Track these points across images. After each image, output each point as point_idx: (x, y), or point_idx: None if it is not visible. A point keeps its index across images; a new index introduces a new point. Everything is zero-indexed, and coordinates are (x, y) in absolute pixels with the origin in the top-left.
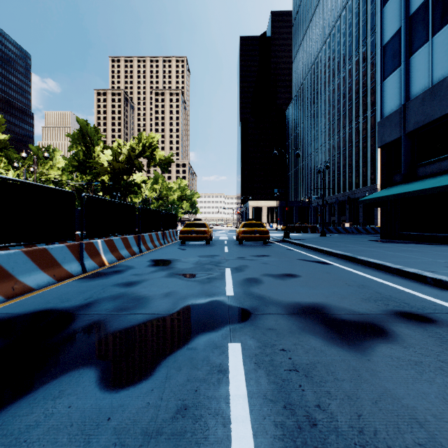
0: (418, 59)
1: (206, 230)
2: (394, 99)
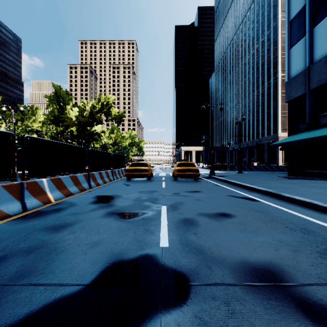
0: (321, 28)
1: (147, 169)
2: (299, 63)
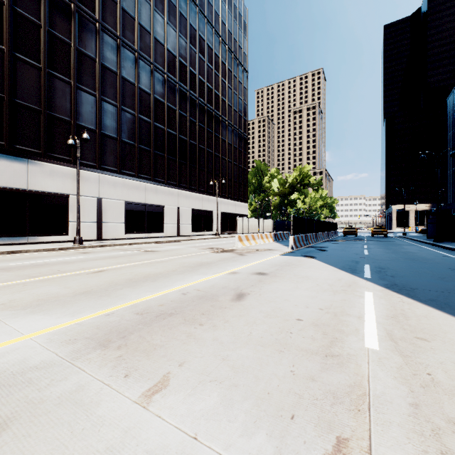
0: None
1: (355, 230)
2: None
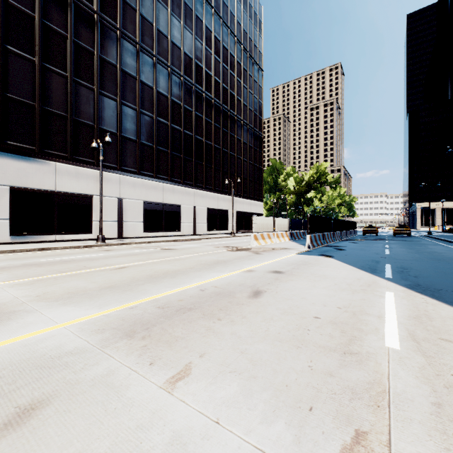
0: None
1: (375, 229)
2: None
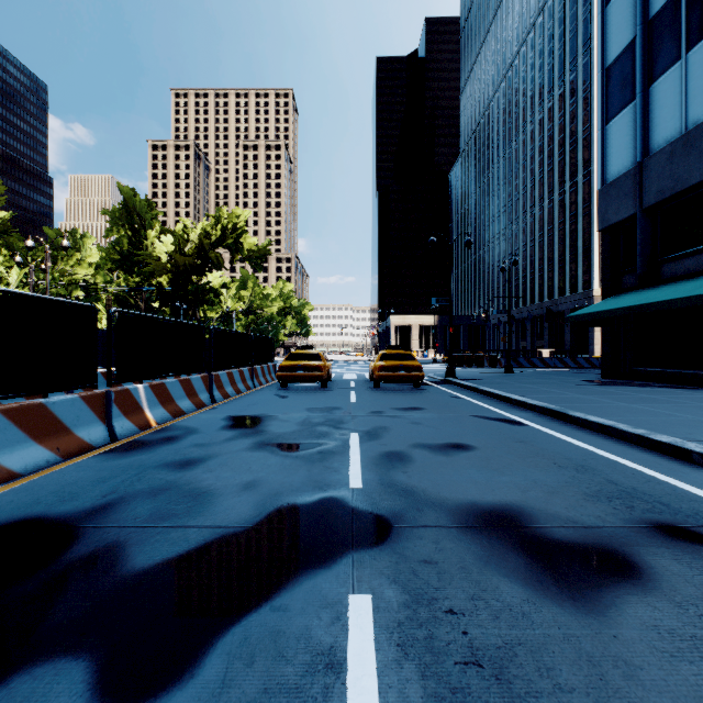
0: (664, 88)
1: (320, 365)
2: (624, 154)
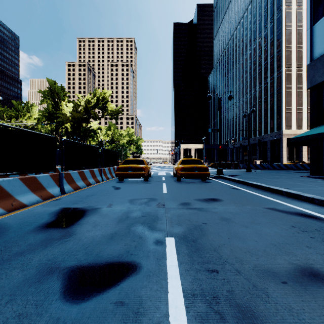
0: None
1: (143, 167)
2: None
